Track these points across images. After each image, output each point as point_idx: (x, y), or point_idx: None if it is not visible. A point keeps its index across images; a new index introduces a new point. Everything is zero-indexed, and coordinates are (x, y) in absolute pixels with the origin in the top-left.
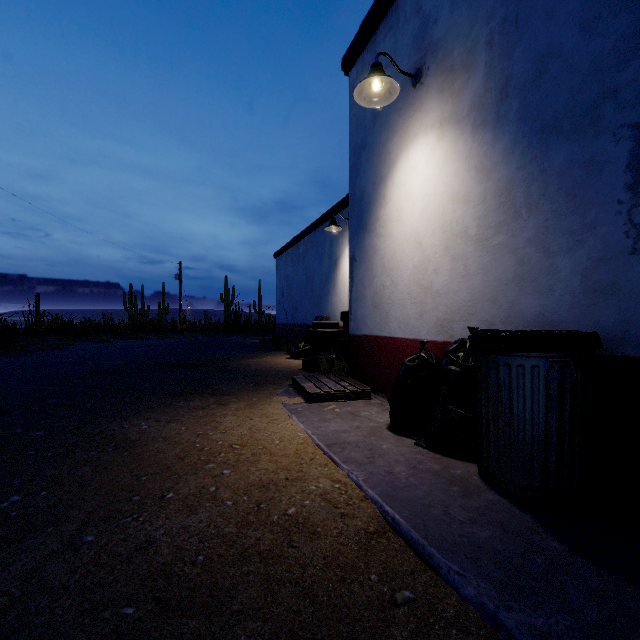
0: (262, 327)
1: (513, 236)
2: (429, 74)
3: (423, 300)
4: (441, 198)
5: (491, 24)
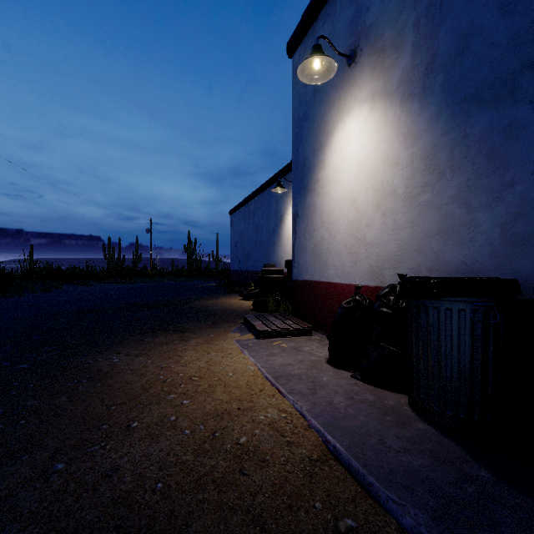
0: (219, 273)
1: (438, 194)
2: (362, 55)
3: (357, 250)
4: (373, 162)
5: (418, 9)
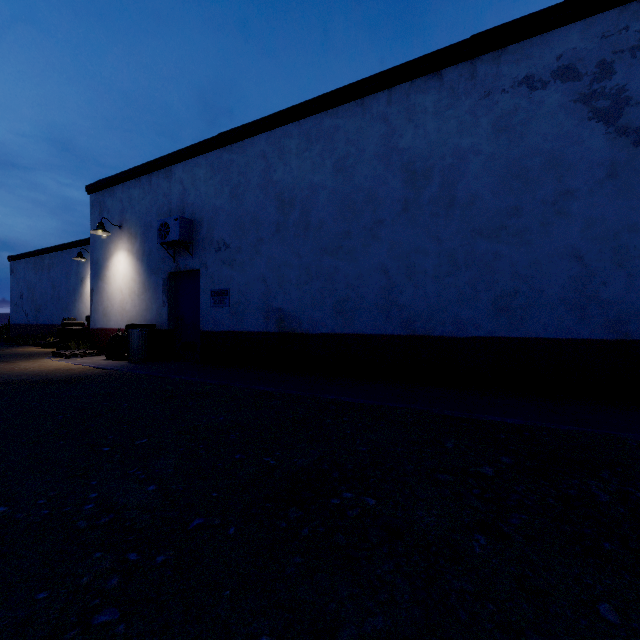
0: None
1: (146, 297)
2: (125, 229)
3: (123, 313)
4: (129, 277)
5: (141, 230)
